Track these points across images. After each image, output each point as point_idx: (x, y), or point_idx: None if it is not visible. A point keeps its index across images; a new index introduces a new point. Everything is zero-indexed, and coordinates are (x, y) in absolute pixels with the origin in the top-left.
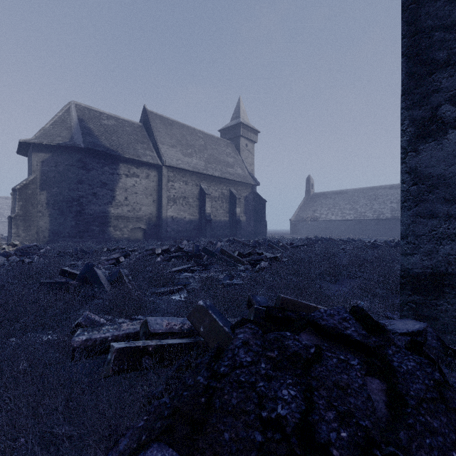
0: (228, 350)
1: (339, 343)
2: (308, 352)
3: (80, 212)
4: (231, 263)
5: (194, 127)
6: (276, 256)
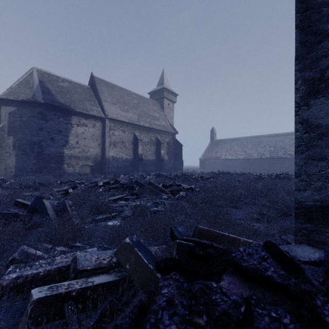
0: (150, 311)
1: (260, 285)
2: (238, 311)
3: (40, 153)
4: (157, 193)
5: (129, 90)
6: (191, 187)
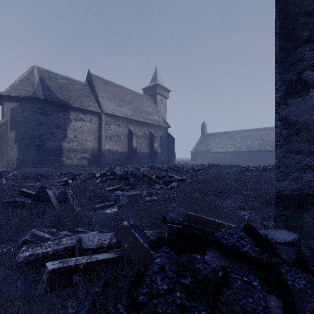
0: (146, 275)
1: (238, 259)
2: (216, 276)
3: (40, 146)
4: (150, 184)
5: (124, 87)
6: (182, 178)
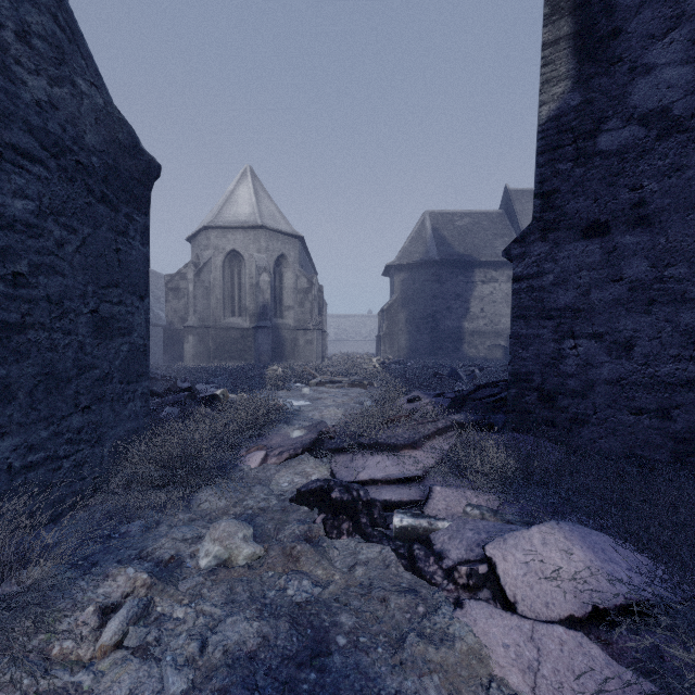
0: None
1: None
2: None
3: (434, 329)
4: None
5: None
6: None
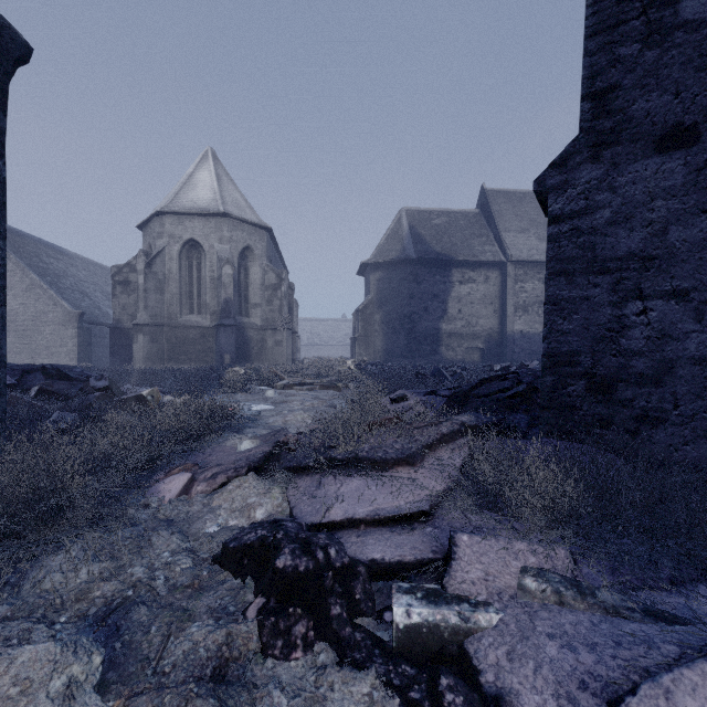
0: None
1: None
2: None
3: (411, 330)
4: None
5: None
6: None
